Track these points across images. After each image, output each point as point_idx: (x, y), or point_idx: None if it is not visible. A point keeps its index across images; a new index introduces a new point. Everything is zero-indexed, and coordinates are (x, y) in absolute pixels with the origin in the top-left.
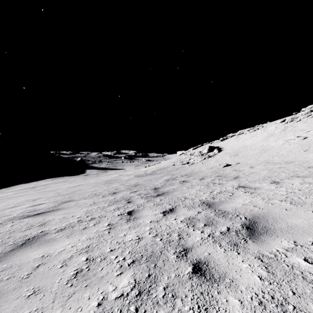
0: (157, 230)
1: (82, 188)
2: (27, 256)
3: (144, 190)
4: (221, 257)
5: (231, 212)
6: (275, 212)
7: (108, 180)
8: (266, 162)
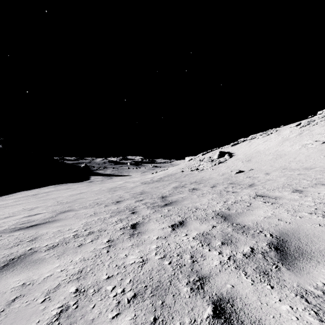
0: (165, 249)
1: (84, 196)
2: (5, 283)
3: (150, 198)
4: (249, 291)
5: (251, 226)
6: (306, 228)
7: (113, 187)
8: (282, 168)
